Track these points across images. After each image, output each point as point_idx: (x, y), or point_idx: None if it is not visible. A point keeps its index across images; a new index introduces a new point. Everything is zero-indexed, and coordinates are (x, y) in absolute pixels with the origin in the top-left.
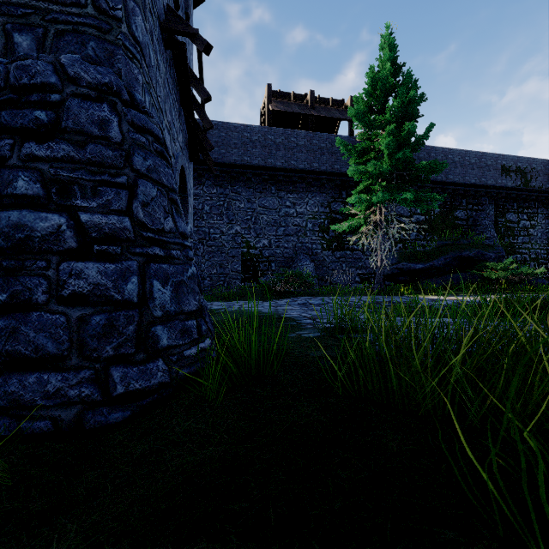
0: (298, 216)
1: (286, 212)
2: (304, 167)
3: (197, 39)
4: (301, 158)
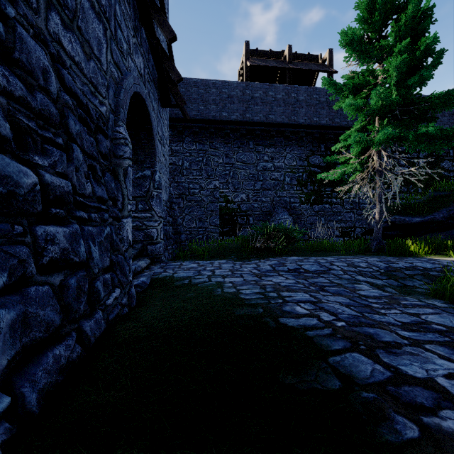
0: (275, 170)
1: (264, 166)
2: (282, 121)
3: None
4: (279, 111)
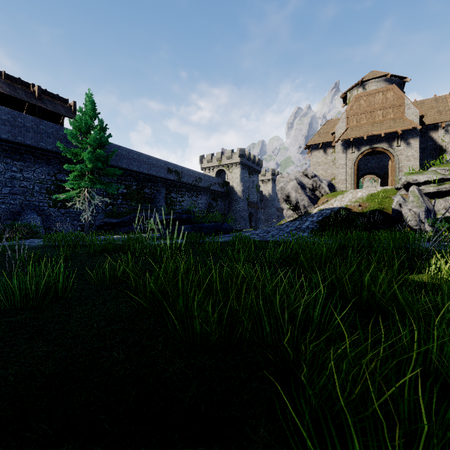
0: (25, 180)
1: (13, 175)
2: (31, 144)
3: None
4: (28, 136)
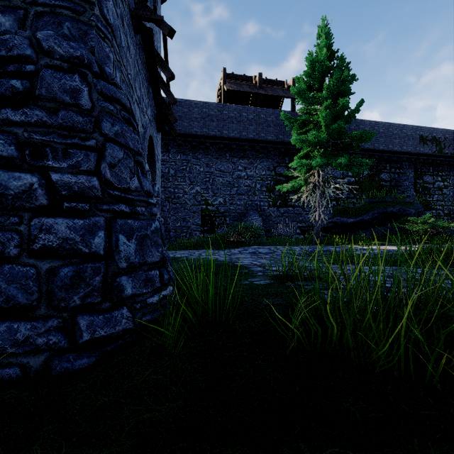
0: (248, 178)
1: (239, 175)
2: (253, 137)
3: (162, 24)
4: (251, 129)
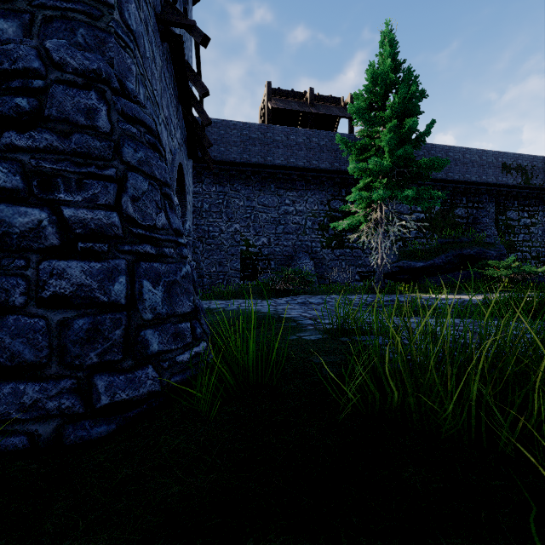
0: (297, 214)
1: (286, 210)
2: (303, 165)
3: (194, 30)
4: (300, 156)
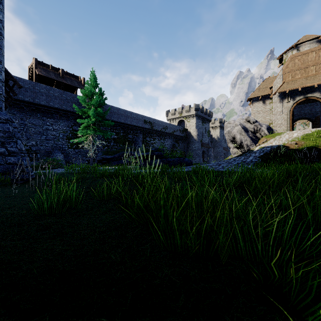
0: (54, 130)
1: (47, 128)
2: (58, 107)
3: (16, 82)
4: (56, 102)
